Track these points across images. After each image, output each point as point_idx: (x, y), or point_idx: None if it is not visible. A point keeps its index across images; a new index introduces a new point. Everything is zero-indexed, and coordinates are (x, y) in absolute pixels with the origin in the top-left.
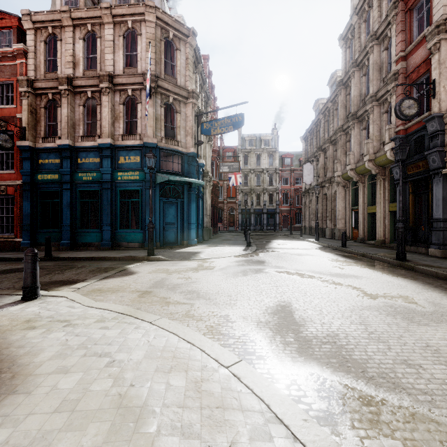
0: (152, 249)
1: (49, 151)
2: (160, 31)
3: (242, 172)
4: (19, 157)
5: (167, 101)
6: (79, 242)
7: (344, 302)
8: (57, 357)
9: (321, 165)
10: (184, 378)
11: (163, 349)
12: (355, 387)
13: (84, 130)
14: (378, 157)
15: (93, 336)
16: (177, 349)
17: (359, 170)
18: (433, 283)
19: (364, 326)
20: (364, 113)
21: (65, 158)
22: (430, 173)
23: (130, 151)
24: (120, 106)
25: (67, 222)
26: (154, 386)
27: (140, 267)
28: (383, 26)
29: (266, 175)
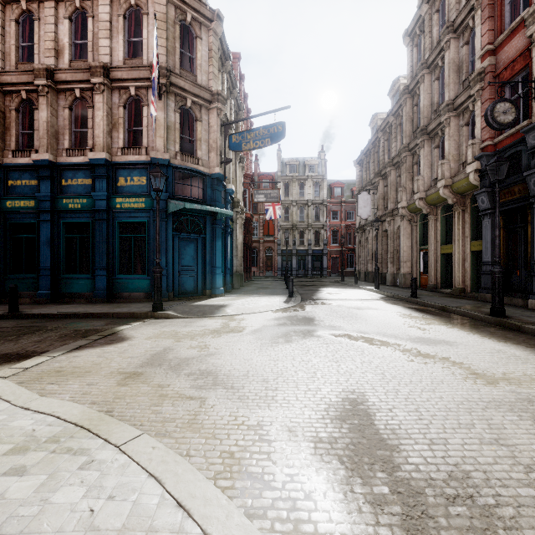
0: (159, 302)
1: (22, 169)
2: (174, 10)
3: (282, 205)
4: None
5: (184, 105)
6: (64, 292)
7: (450, 391)
8: None
9: (380, 194)
10: None
11: None
12: None
13: (70, 142)
14: (457, 182)
15: None
16: None
17: (430, 200)
18: None
19: (508, 450)
20: (438, 127)
21: (43, 178)
22: (531, 200)
23: (133, 169)
24: (119, 109)
25: (46, 265)
26: None
27: (137, 328)
28: (463, 14)
29: (311, 208)
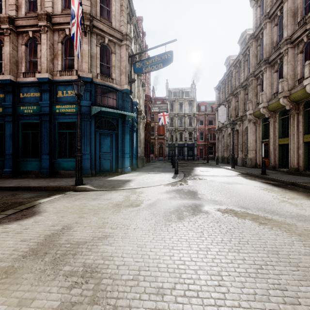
0: (80, 178)
1: None
2: None
3: (169, 116)
4: None
5: (103, 42)
6: (21, 170)
7: None
8: None
9: (233, 107)
10: None
11: None
12: None
13: (26, 68)
14: (294, 93)
15: None
16: None
17: (271, 107)
18: None
19: None
20: (277, 57)
21: (7, 92)
22: None
23: (67, 85)
24: (58, 44)
25: (9, 151)
26: None
27: (54, 201)
28: None
29: (187, 118)
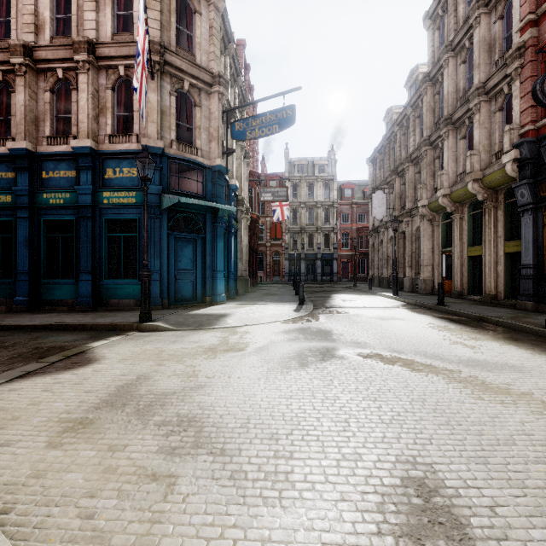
0: (147, 312)
1: None
2: None
3: (290, 207)
4: None
5: (181, 88)
6: (44, 299)
7: None
8: None
9: (397, 193)
10: None
11: None
12: None
13: (52, 129)
14: (489, 175)
15: None
16: None
17: (456, 196)
18: None
19: None
20: (465, 115)
21: (21, 169)
22: None
23: (122, 160)
24: (107, 92)
25: (24, 268)
26: None
27: (114, 345)
28: None
29: (321, 210)
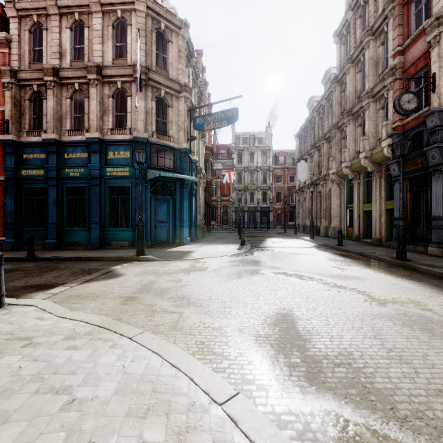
0: (142, 249)
1: (34, 146)
2: (151, 21)
3: (236, 170)
4: (2, 152)
5: (159, 95)
6: (66, 241)
7: (351, 309)
8: None
9: (315, 162)
10: (163, 426)
11: (141, 379)
12: (387, 436)
13: (71, 124)
14: (375, 154)
15: (55, 361)
16: (158, 378)
17: (354, 168)
18: (441, 286)
19: (380, 341)
20: (360, 110)
21: (51, 152)
22: (429, 170)
23: (119, 146)
24: (109, 99)
25: (53, 220)
26: None
27: (127, 268)
28: (379, 21)
29: (260, 173)
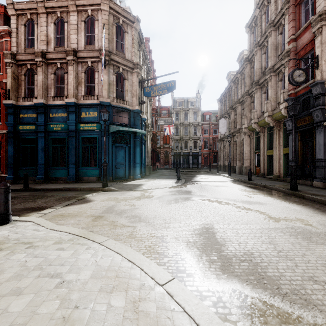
0: (106, 182)
1: (28, 108)
2: (112, 17)
3: (174, 125)
4: (4, 112)
5: (118, 71)
6: (51, 177)
7: (255, 224)
8: (14, 279)
9: (232, 120)
10: (123, 298)
11: (108, 269)
12: (273, 304)
13: (54, 92)
14: (275, 113)
15: (49, 257)
16: (119, 268)
17: (260, 123)
18: (320, 209)
19: (273, 245)
20: (264, 81)
21: (40, 113)
22: (314, 125)
23: (89, 108)
24: (82, 74)
25: (41, 162)
26: (96, 307)
27: (95, 196)
28: (278, 17)
29: (192, 127)
